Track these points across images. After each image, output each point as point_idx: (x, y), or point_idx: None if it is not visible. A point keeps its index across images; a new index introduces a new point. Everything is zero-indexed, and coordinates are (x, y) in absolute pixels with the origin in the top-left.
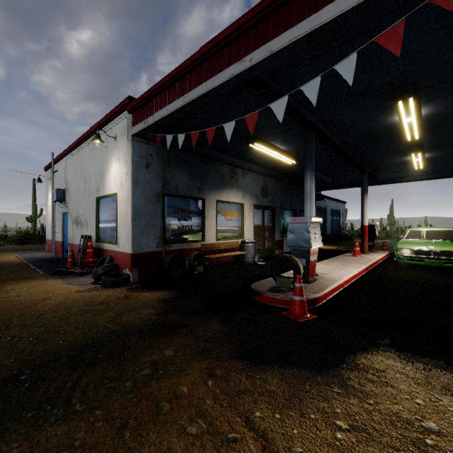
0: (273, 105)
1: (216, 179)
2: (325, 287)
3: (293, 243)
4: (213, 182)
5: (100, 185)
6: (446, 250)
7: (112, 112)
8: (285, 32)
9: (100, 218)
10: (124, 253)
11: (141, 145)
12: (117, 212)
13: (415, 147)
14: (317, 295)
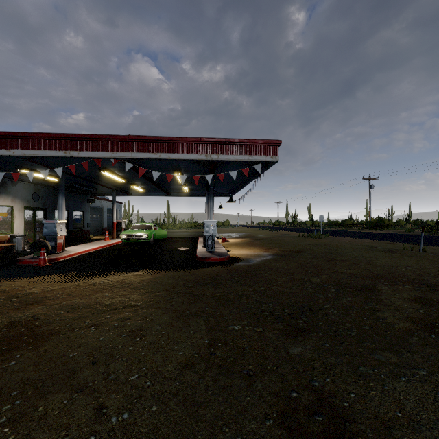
0: (27, 173)
1: None
2: (65, 254)
3: (47, 234)
4: None
5: None
6: (138, 234)
7: None
8: (32, 150)
9: None
10: None
11: None
12: None
13: (131, 183)
14: (57, 257)
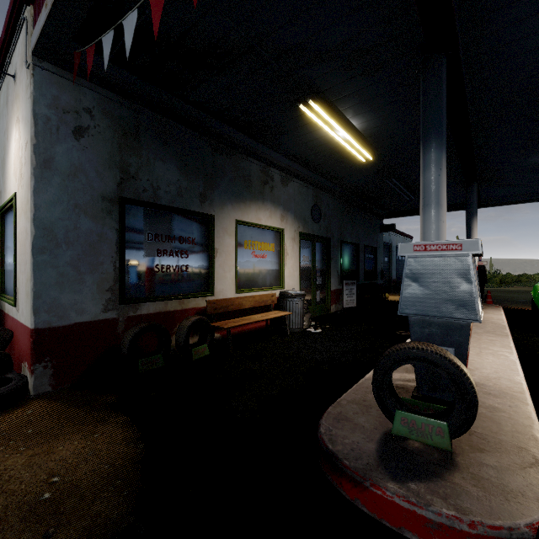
0: None
1: (237, 182)
2: (523, 431)
3: (421, 307)
4: (230, 188)
5: (2, 184)
6: None
7: (6, 21)
8: None
9: (4, 251)
10: (23, 327)
11: (62, 84)
12: (15, 236)
13: None
14: None
